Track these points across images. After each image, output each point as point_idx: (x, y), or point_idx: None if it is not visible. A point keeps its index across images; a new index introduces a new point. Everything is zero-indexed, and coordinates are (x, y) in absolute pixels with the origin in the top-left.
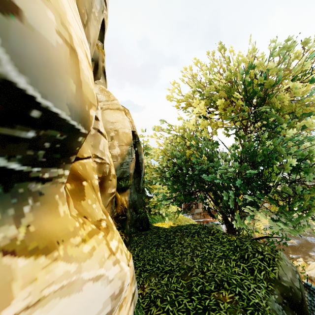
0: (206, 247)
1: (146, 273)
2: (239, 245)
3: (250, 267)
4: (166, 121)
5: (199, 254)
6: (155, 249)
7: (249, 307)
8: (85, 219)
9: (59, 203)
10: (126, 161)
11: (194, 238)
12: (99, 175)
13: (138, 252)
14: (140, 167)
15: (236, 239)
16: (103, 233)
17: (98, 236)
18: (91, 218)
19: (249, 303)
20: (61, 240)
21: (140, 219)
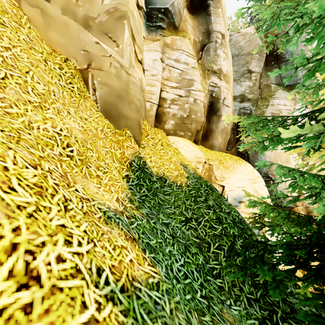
0: None
1: None
2: None
3: None
4: None
5: None
6: None
7: None
8: None
9: None
10: None
11: None
12: (306, 211)
13: None
14: None
15: None
16: None
17: None
18: None
19: None
20: None
21: None
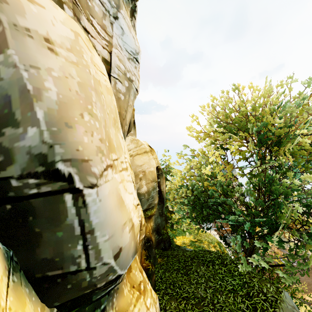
0: (218, 278)
1: (168, 297)
2: (247, 282)
3: (254, 305)
4: (186, 146)
5: (212, 285)
6: (175, 274)
7: None
8: (133, 289)
9: (124, 289)
10: (151, 196)
11: (209, 267)
12: None
13: (161, 274)
14: (162, 195)
15: (246, 274)
16: (143, 297)
17: (140, 300)
18: (135, 284)
19: None
20: (126, 310)
21: (162, 240)
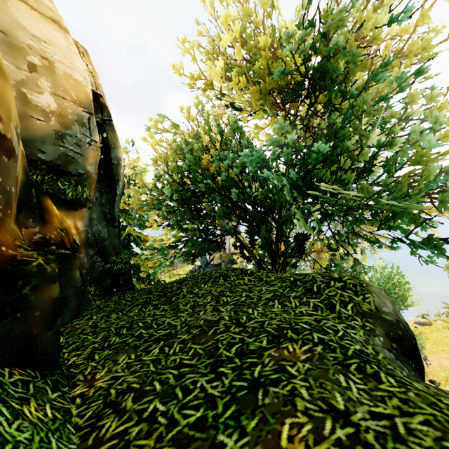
0: (241, 290)
1: (109, 351)
2: (299, 278)
3: (326, 301)
4: (168, 118)
5: (229, 300)
6: (137, 310)
7: (350, 360)
8: None
9: None
10: (73, 135)
11: (218, 283)
12: None
13: (98, 320)
14: (113, 173)
15: (290, 275)
16: None
17: None
18: None
19: (346, 353)
20: None
21: (112, 273)
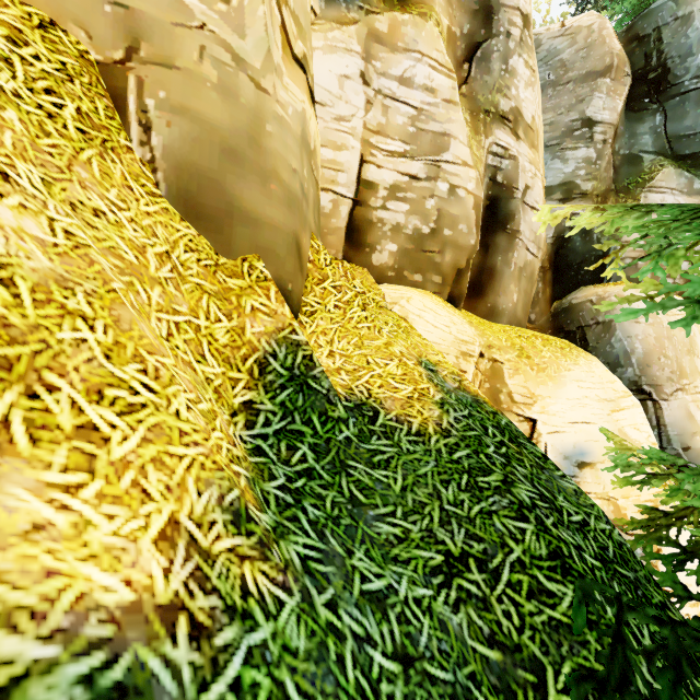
0: None
1: None
2: None
3: None
4: None
5: None
6: None
7: None
8: None
9: None
10: None
11: None
12: None
13: None
14: None
15: None
16: None
17: None
18: None
19: None
20: None
21: None
